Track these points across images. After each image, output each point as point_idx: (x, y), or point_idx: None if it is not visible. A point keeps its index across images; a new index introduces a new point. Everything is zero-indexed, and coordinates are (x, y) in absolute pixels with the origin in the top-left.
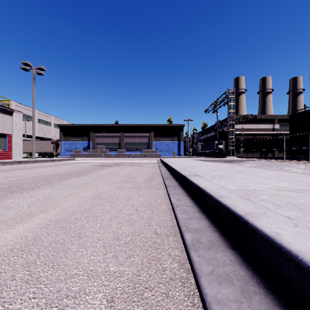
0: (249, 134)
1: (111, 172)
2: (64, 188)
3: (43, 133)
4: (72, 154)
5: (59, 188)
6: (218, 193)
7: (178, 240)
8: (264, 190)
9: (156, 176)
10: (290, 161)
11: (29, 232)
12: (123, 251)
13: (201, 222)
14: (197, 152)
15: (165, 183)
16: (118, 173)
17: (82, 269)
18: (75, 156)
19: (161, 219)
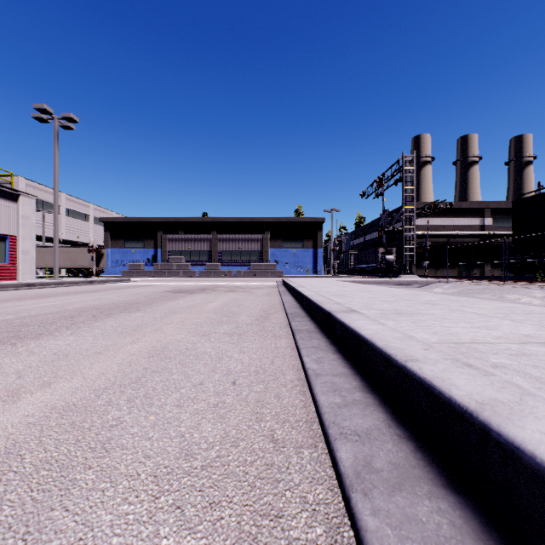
0: (439, 235)
1: (191, 303)
2: (99, 335)
3: (75, 235)
4: (127, 272)
5: (89, 335)
6: (402, 350)
7: (323, 459)
8: (493, 343)
9: (274, 310)
10: (516, 283)
11: (1, 436)
12: (197, 490)
13: (369, 414)
14: (348, 268)
15: (292, 325)
16: (204, 306)
17: (94, 543)
18: (131, 274)
19: (284, 403)
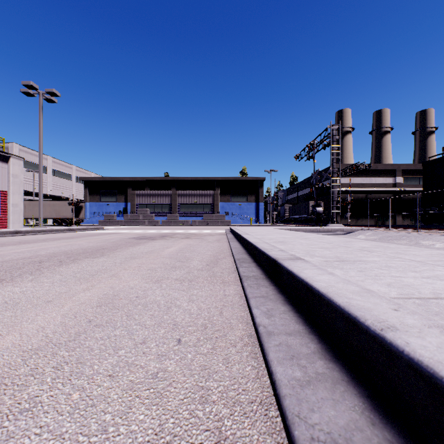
0: (359, 191)
1: (151, 249)
2: (57, 282)
3: (60, 191)
4: (102, 221)
5: (48, 282)
6: (369, 311)
7: None
8: None
9: (223, 256)
10: (428, 230)
11: None
12: None
13: (341, 400)
14: (284, 218)
15: (240, 271)
16: (162, 251)
17: None
18: (106, 223)
19: (234, 372)
